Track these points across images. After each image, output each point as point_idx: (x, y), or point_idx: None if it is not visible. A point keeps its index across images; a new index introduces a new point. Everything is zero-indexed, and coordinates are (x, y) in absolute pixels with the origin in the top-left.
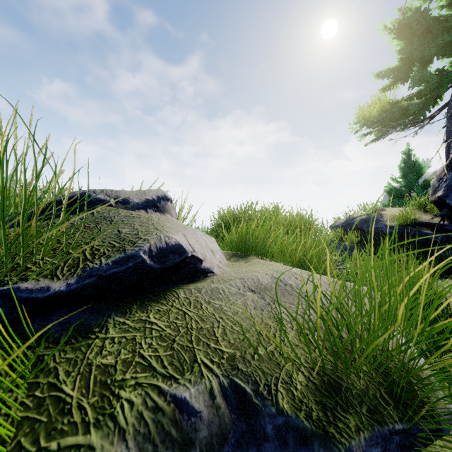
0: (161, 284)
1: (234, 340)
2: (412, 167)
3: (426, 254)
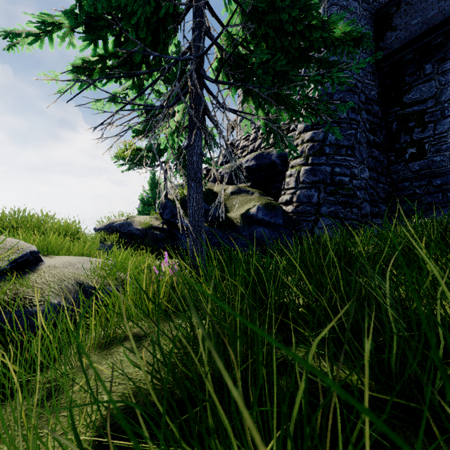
0: (28, 267)
1: (73, 276)
2: (156, 184)
3: (157, 246)
